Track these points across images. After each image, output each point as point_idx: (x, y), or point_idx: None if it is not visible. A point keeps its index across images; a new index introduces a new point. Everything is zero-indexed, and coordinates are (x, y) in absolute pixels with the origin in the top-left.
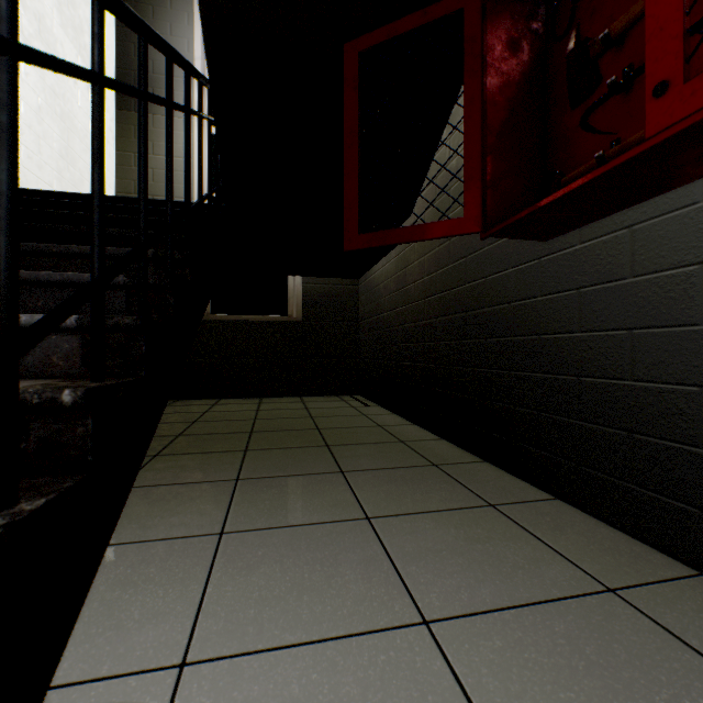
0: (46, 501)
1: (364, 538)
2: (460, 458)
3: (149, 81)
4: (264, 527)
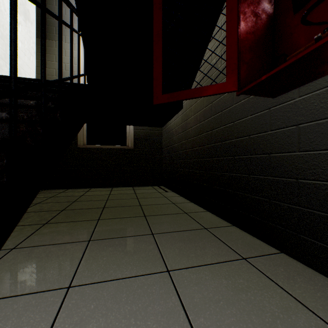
0: None
1: (165, 290)
2: (219, 223)
3: (54, 24)
4: (99, 281)
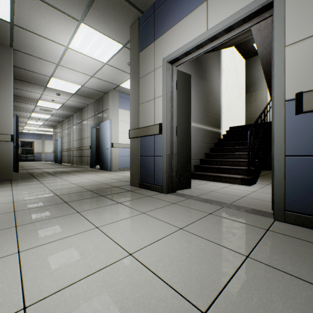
0: (256, 168)
1: None
2: None
3: (253, 83)
4: None
